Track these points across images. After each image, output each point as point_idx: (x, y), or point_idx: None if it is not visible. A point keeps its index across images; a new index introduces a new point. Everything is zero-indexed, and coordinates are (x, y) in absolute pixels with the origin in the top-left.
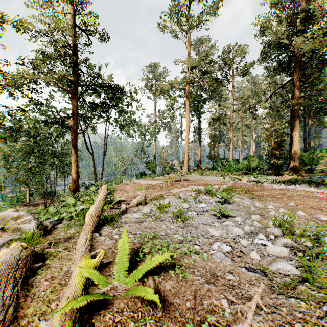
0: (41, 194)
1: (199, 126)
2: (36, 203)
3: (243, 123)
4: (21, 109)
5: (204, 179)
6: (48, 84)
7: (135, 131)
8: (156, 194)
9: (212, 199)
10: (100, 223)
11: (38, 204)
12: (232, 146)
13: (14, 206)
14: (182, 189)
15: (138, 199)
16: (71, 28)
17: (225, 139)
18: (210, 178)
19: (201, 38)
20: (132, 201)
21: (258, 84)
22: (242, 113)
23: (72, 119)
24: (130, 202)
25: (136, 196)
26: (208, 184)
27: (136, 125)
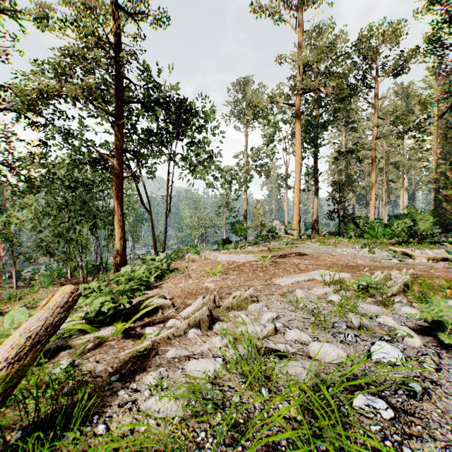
0: (88, 267)
1: (314, 167)
2: (77, 281)
3: (389, 160)
4: (46, 144)
5: (332, 252)
6: (83, 106)
7: (216, 178)
8: (240, 295)
9: (390, 316)
10: (15, 443)
11: (78, 283)
12: (374, 197)
13: (48, 284)
14: (300, 277)
15: (196, 306)
16: (113, 14)
17: (356, 188)
18: (344, 251)
19: (319, 25)
20: (182, 311)
21: (414, 97)
22: (395, 139)
23: (115, 155)
24: (176, 313)
25: (199, 294)
26: (350, 265)
27: (218, 169)
